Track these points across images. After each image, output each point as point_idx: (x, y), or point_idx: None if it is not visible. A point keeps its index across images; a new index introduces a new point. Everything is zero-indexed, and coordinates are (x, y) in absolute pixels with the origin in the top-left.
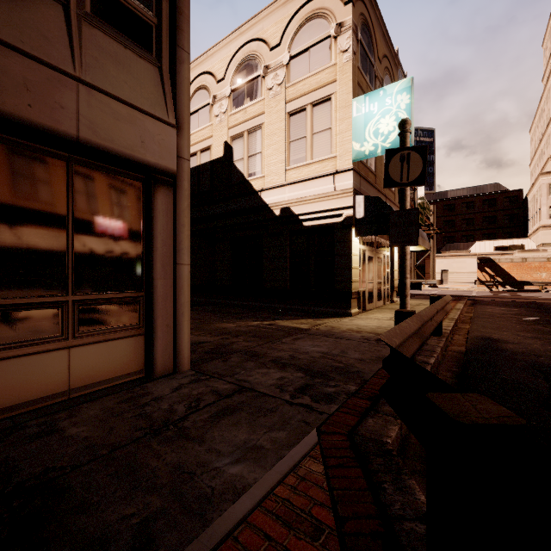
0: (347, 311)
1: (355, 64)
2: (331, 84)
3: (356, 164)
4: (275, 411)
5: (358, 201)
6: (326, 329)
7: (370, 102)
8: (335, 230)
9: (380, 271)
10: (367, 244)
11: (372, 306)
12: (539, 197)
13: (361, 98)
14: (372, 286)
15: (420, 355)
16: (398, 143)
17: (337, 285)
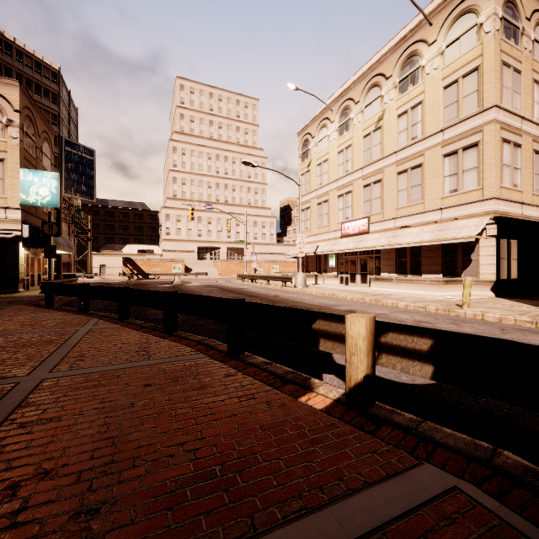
0: (16, 290)
1: (22, 147)
2: (3, 152)
3: (23, 205)
4: (5, 305)
5: (25, 227)
6: (6, 297)
7: (33, 176)
8: (6, 242)
9: (40, 267)
10: (30, 250)
11: (34, 289)
12: (162, 221)
13: (27, 171)
14: (34, 276)
15: (56, 297)
16: (51, 203)
17: (9, 275)
